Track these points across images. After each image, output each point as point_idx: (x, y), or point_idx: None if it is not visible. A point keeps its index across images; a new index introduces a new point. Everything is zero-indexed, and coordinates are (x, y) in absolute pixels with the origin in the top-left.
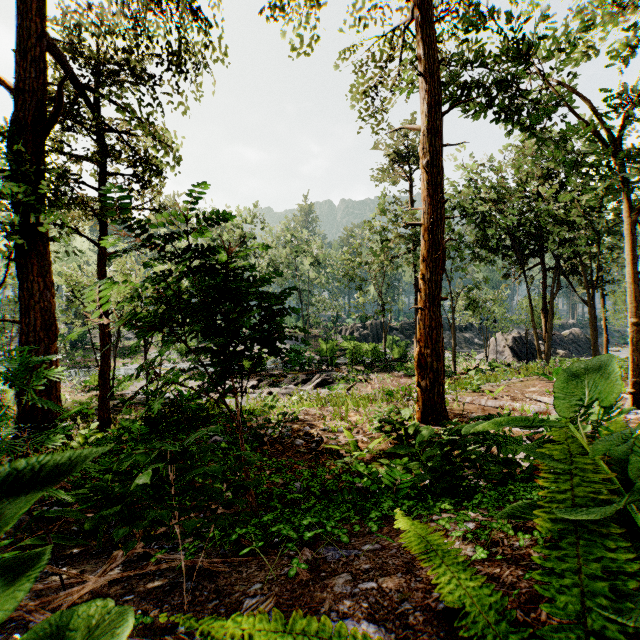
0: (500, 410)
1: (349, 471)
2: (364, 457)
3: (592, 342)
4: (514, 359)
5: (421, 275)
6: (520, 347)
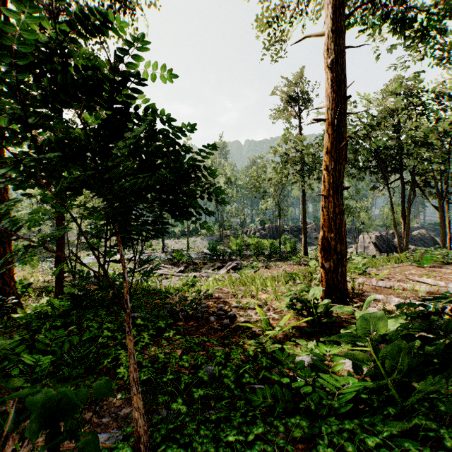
0: (391, 290)
1: (264, 352)
2: (276, 335)
3: (441, 238)
4: (377, 252)
5: (325, 166)
6: (381, 243)
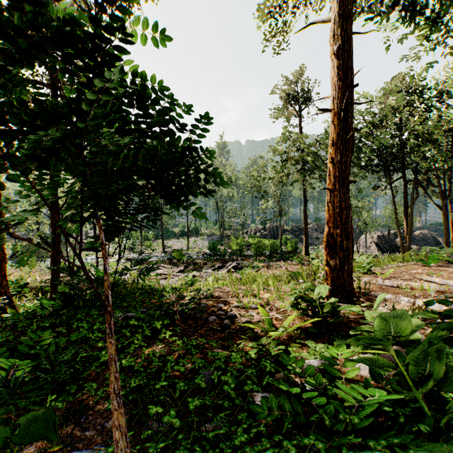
0: (398, 289)
1: (267, 355)
2: (280, 336)
3: (445, 238)
4: (379, 252)
5: (330, 159)
6: (383, 243)
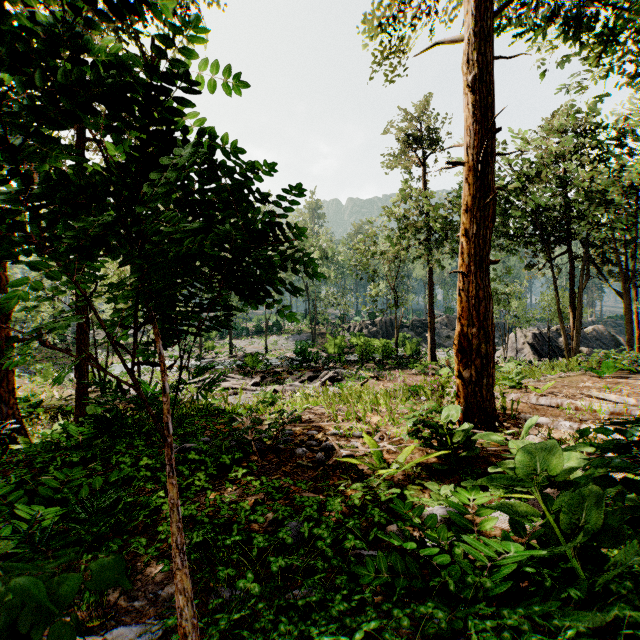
0: (558, 410)
1: (376, 501)
2: (394, 475)
3: (627, 337)
4: (535, 357)
5: (463, 230)
6: (541, 344)
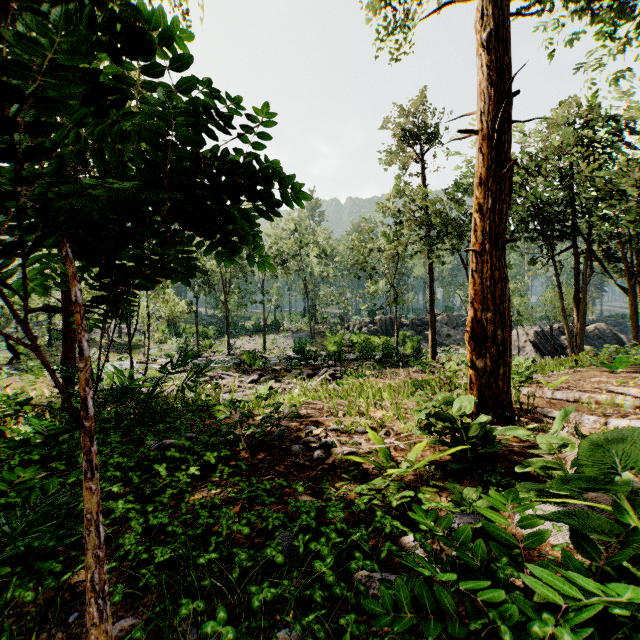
0: (577, 404)
1: (385, 506)
2: (403, 475)
3: (632, 333)
4: (537, 355)
5: (476, 206)
6: (543, 342)
